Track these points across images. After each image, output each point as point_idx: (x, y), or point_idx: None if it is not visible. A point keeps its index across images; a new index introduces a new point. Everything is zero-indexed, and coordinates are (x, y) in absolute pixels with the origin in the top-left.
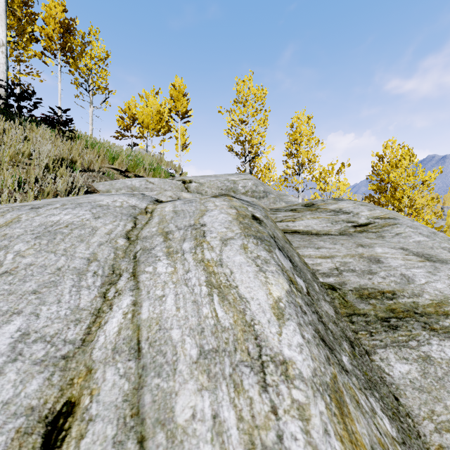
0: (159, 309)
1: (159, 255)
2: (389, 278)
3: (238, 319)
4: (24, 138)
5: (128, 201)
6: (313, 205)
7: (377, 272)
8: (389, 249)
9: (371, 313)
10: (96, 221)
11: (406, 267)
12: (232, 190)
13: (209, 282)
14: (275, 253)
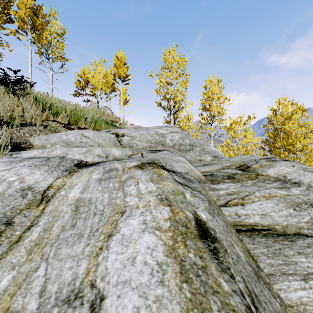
0: None
1: None
2: None
3: None
4: None
5: (26, 177)
6: (249, 168)
7: None
8: None
9: None
10: None
11: None
12: (161, 143)
13: None
14: None
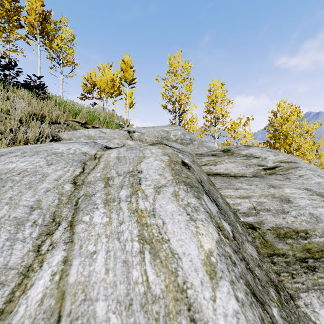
0: (88, 270)
1: (97, 202)
2: (300, 217)
3: (169, 283)
4: (6, 98)
5: (81, 148)
6: (229, 151)
7: (289, 211)
8: (296, 190)
9: (289, 253)
10: (48, 168)
11: (312, 206)
12: (166, 138)
13: (141, 236)
14: (204, 199)
